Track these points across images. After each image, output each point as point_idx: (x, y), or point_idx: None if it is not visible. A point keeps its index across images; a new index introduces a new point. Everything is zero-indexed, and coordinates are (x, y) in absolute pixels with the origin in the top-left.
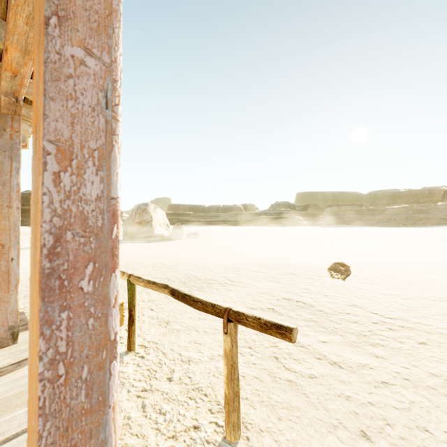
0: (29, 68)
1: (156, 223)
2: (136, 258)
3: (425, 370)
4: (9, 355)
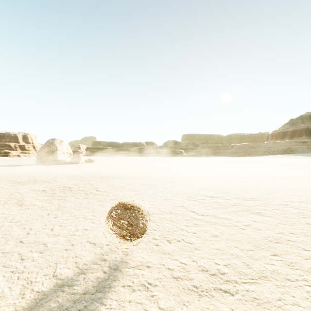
0: None
1: (60, 152)
2: (19, 172)
3: (60, 205)
4: None
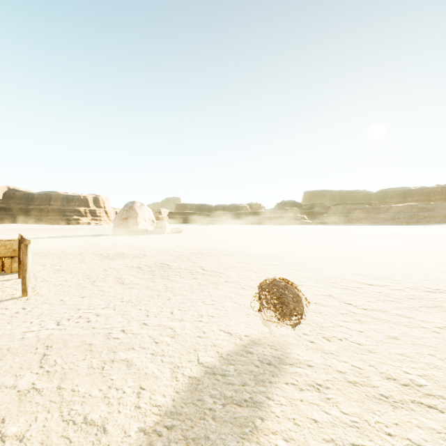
0: None
1: (141, 219)
2: (100, 244)
3: (166, 285)
4: None
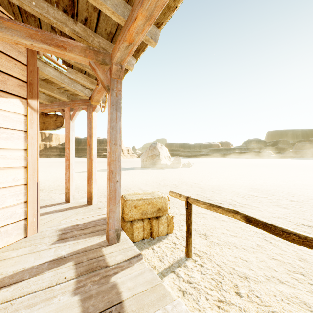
0: (143, 35)
1: (162, 156)
2: (155, 180)
3: None
4: (119, 251)
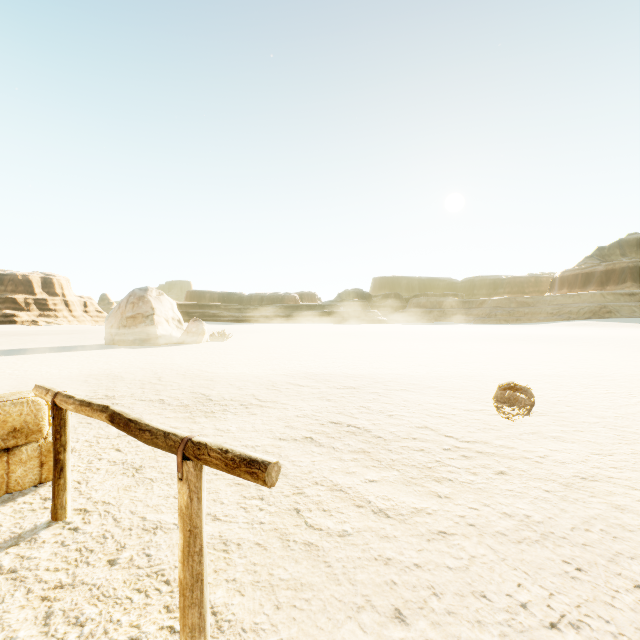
0: None
1: (161, 318)
2: (118, 372)
3: (498, 510)
4: None
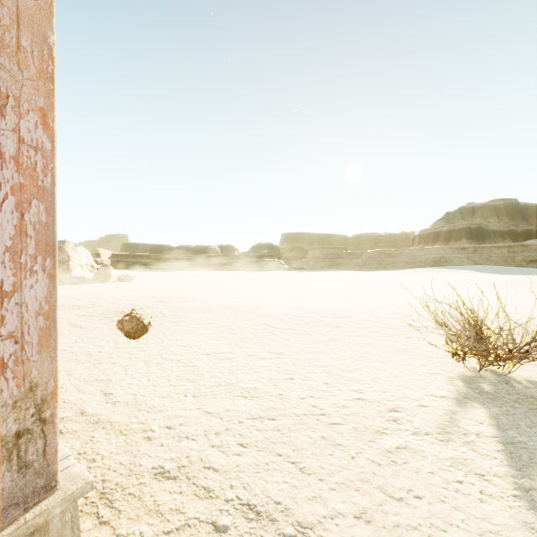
0: None
1: (76, 264)
2: None
3: None
4: None
